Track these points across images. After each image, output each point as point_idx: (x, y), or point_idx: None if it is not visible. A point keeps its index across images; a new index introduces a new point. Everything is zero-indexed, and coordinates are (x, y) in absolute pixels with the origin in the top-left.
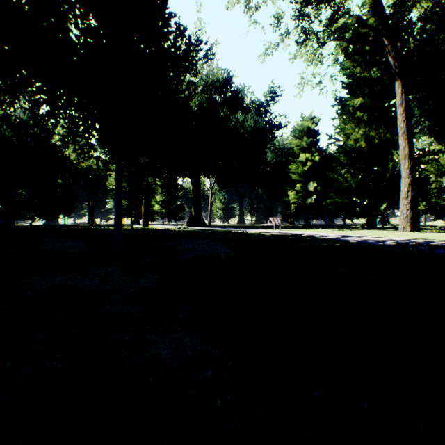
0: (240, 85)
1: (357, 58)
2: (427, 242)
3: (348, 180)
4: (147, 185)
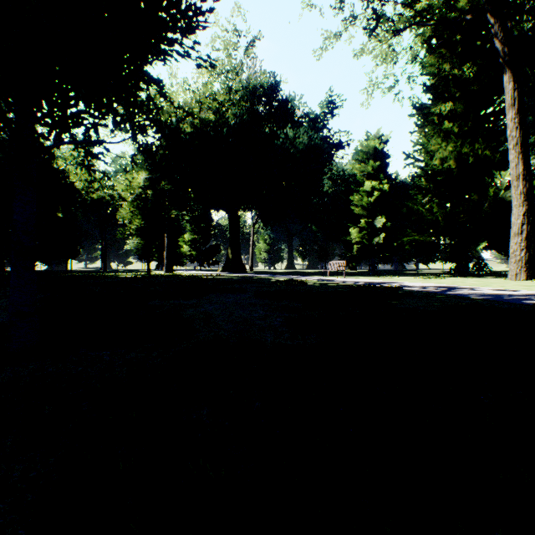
0: (290, 95)
1: (444, 52)
2: None
3: (434, 211)
4: (169, 218)
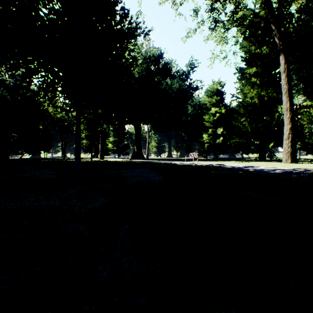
0: (169, 59)
1: (252, 40)
2: (306, 170)
3: (246, 126)
4: (103, 130)
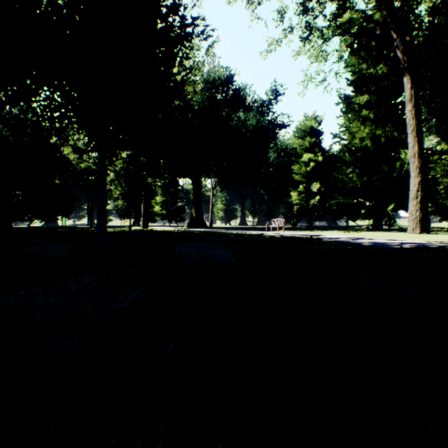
0: (242, 84)
1: (363, 55)
2: (446, 245)
3: (354, 180)
4: (146, 185)
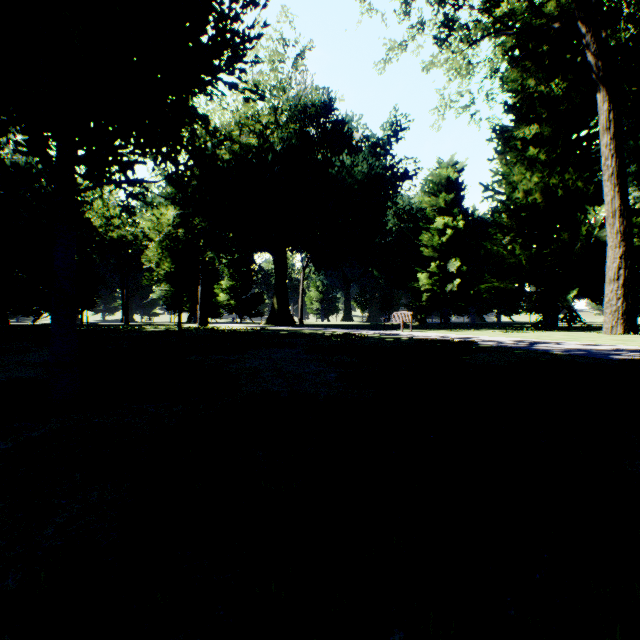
0: (347, 115)
1: (529, 65)
2: None
3: (516, 253)
4: (204, 262)
